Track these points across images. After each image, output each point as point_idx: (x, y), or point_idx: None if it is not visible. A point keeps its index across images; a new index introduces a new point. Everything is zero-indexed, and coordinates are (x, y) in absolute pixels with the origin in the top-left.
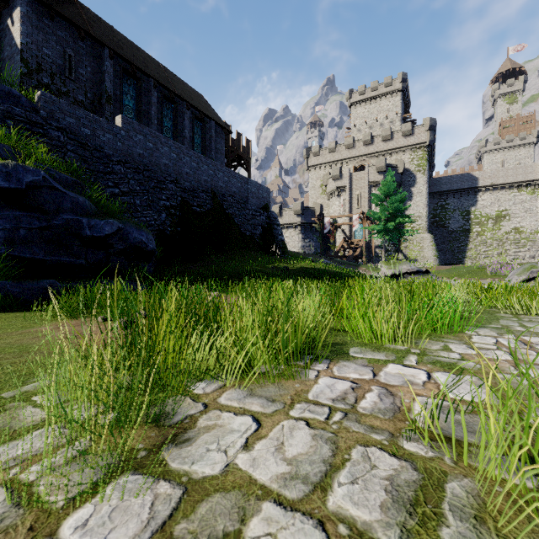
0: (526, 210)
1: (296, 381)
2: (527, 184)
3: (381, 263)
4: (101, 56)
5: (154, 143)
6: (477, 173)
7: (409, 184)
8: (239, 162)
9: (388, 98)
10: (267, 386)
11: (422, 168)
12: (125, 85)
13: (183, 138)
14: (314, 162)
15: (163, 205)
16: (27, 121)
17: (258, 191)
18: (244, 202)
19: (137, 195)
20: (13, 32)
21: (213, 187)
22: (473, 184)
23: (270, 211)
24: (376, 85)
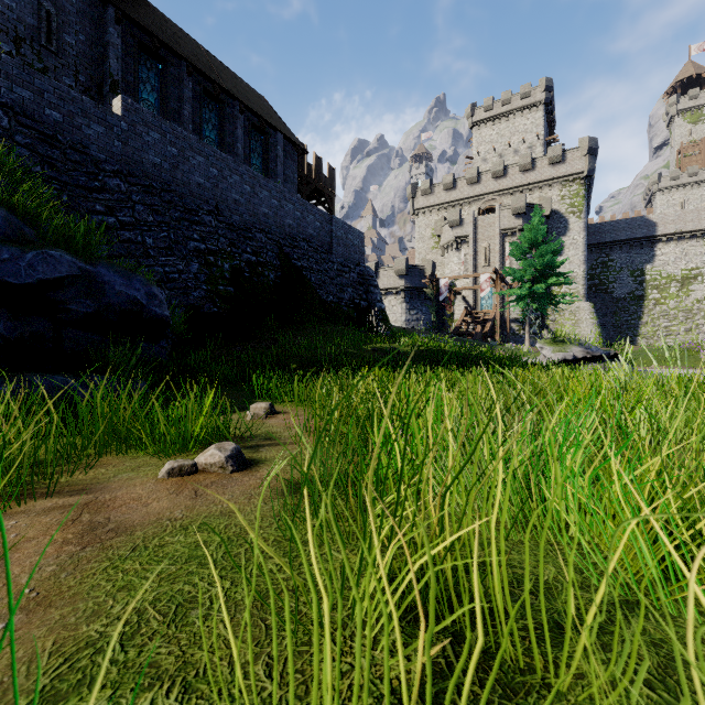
0: None
1: None
2: None
3: (542, 342)
4: (102, 19)
5: (180, 148)
6: (654, 215)
7: (559, 232)
8: (318, 199)
9: (526, 115)
10: None
11: (577, 209)
12: (143, 69)
13: (234, 156)
14: (423, 203)
15: (195, 248)
16: None
17: (347, 236)
18: (326, 251)
19: (149, 230)
20: None
21: (278, 225)
22: (649, 232)
23: (364, 266)
24: (509, 96)
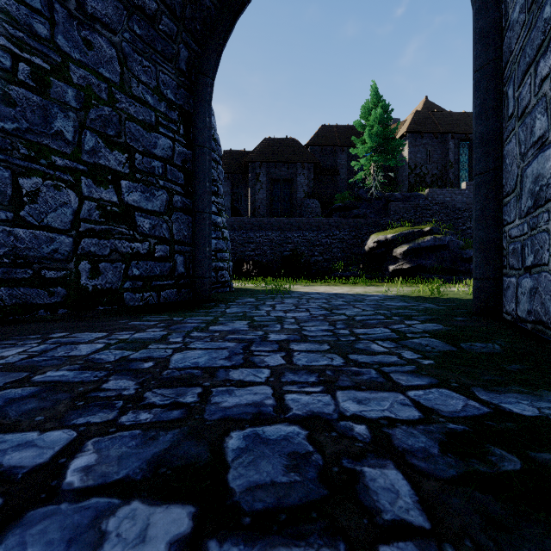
0: None
1: None
2: None
3: None
4: (445, 139)
5: None
6: None
7: None
8: None
9: None
10: None
11: None
12: (461, 149)
13: None
14: None
15: None
16: (424, 206)
17: None
18: None
19: None
20: (403, 154)
21: None
22: None
23: None
24: None
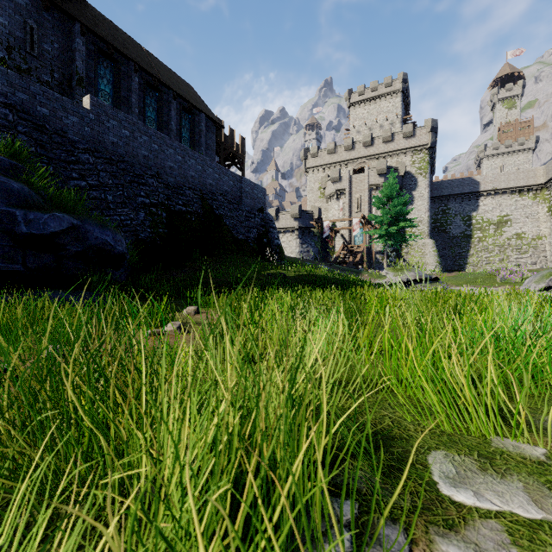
0: (528, 216)
1: None
2: (529, 189)
3: (387, 269)
4: (71, 31)
5: (131, 131)
6: (478, 177)
7: (410, 188)
8: (233, 161)
9: (388, 99)
10: None
11: (423, 171)
12: (101, 67)
13: (169, 131)
14: (312, 163)
15: (142, 202)
16: None
17: (253, 191)
18: (237, 202)
19: (109, 190)
20: None
21: (201, 184)
22: (475, 189)
23: (266, 213)
24: (376, 85)
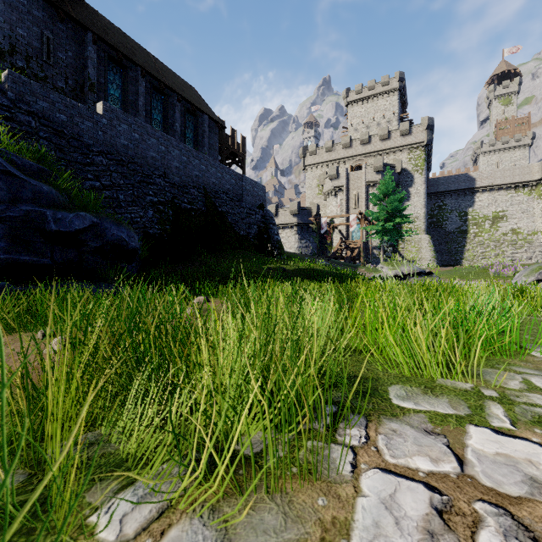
0: (523, 212)
1: (317, 487)
2: (524, 185)
3: (383, 263)
4: (83, 40)
5: (140, 134)
6: (474, 173)
7: (407, 184)
8: (234, 159)
9: (385, 98)
10: (259, 505)
11: (420, 168)
12: (111, 73)
13: (173, 132)
14: (311, 161)
15: (150, 200)
16: None
17: (254, 189)
18: (238, 200)
19: (121, 190)
20: None
21: (205, 183)
22: (471, 185)
23: (266, 210)
24: (373, 84)
